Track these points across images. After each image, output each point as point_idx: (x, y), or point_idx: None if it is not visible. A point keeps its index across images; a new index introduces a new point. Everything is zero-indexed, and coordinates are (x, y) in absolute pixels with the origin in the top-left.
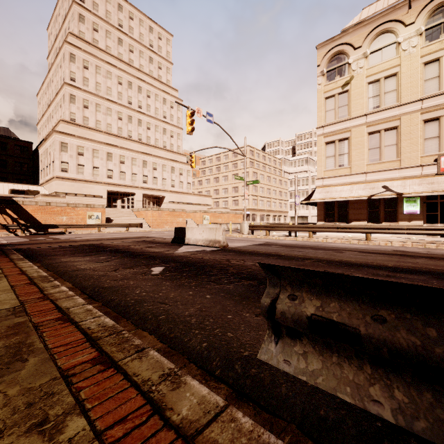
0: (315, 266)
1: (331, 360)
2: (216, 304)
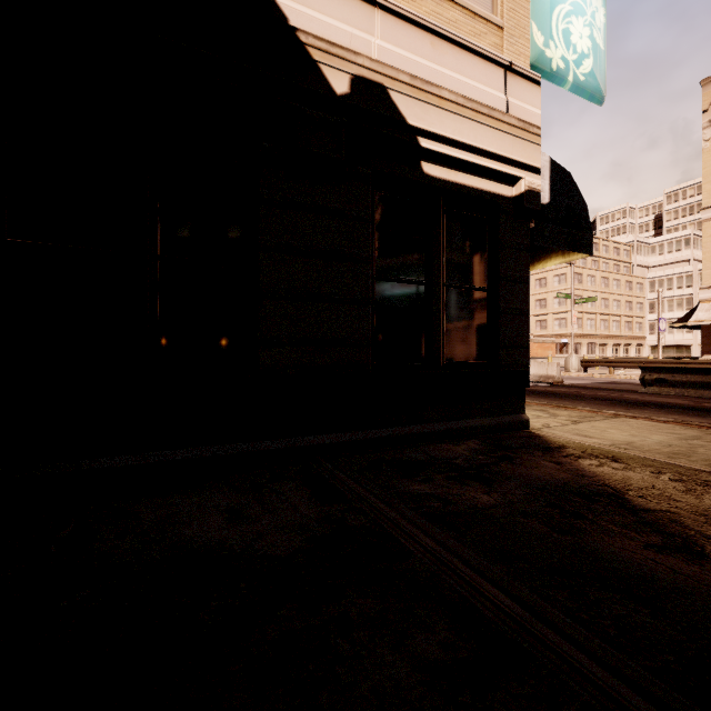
0: (679, 398)
1: (661, 389)
2: (592, 406)
